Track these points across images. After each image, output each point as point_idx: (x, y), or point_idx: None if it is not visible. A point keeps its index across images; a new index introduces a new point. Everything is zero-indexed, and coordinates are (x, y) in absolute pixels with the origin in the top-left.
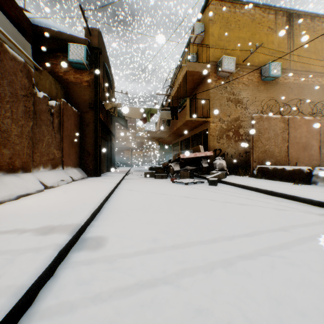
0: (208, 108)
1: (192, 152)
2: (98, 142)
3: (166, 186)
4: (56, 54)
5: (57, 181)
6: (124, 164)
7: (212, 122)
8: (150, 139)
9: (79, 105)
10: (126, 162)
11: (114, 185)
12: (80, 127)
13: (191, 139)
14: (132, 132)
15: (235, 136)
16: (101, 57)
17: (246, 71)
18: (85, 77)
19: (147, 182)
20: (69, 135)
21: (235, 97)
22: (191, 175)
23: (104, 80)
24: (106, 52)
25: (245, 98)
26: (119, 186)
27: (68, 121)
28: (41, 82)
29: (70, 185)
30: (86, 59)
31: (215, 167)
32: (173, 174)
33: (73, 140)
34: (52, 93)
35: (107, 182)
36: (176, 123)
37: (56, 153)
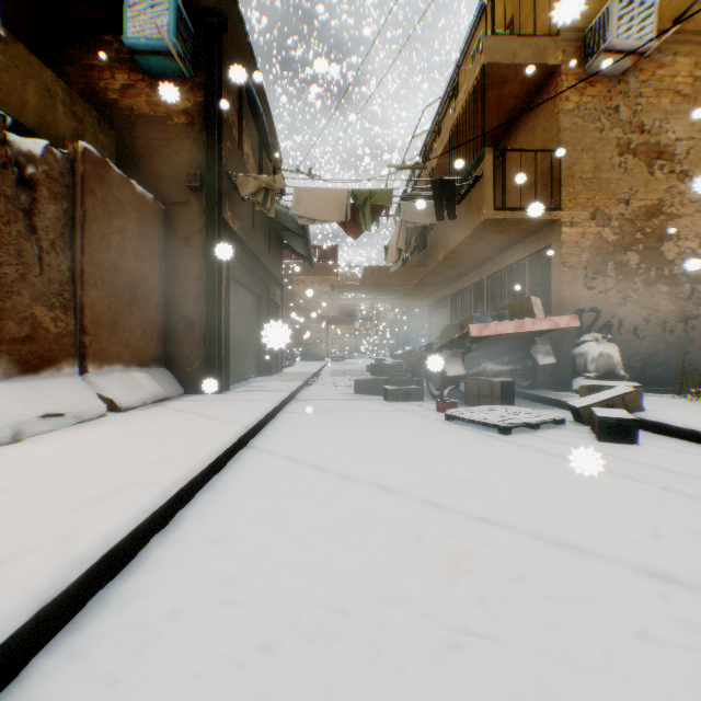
0: (554, 179)
1: (506, 318)
2: (216, 289)
3: (428, 437)
4: (100, 41)
5: (14, 424)
6: (310, 355)
7: (567, 222)
8: (370, 293)
9: (164, 184)
10: (315, 352)
11: (223, 442)
12: (165, 247)
13: (486, 287)
14: (330, 281)
15: (645, 268)
16: (230, 49)
17: (685, 52)
18: (181, 101)
19: (361, 416)
20: (116, 265)
21: (647, 141)
22: (505, 395)
23: (241, 122)
24: (249, 48)
25: (682, 143)
26: (264, 432)
27: (108, 219)
28: (1, 79)
29: (73, 433)
30: (177, 41)
31: (582, 366)
32: (444, 389)
33: (135, 284)
34: (58, 130)
35: (217, 421)
36: (446, 240)
37: (46, 319)
